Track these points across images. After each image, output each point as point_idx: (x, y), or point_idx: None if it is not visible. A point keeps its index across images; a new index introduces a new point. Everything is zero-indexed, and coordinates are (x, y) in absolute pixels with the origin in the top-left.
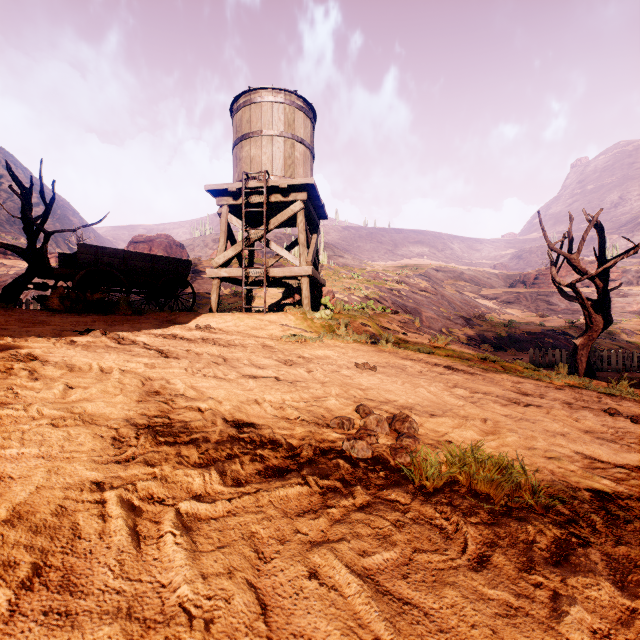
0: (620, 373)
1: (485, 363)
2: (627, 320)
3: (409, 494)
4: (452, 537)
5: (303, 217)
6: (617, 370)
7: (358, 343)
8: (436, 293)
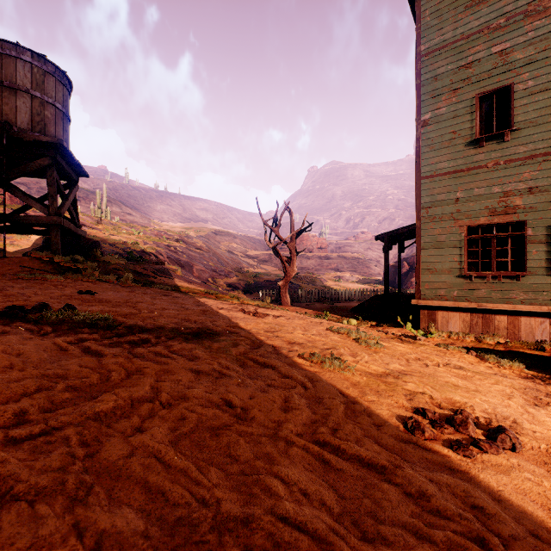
0: (305, 303)
1: (207, 295)
2: (329, 274)
3: (26, 324)
4: (35, 332)
5: (53, 172)
6: (306, 301)
7: (102, 282)
8: (209, 251)
